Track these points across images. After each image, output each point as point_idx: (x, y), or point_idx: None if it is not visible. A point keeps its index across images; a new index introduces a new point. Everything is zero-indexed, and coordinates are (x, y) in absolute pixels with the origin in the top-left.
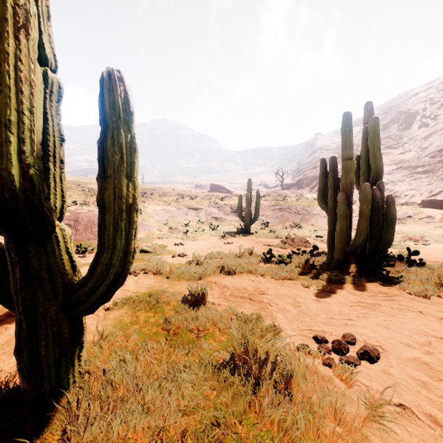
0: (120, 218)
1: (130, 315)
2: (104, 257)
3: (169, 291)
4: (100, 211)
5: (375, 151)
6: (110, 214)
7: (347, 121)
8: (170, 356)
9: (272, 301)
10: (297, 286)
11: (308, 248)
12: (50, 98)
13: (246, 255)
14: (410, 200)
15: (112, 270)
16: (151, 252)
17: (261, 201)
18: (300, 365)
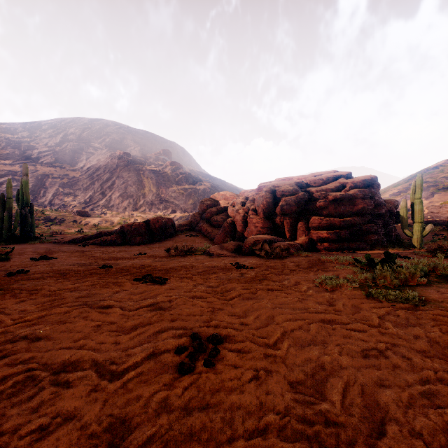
0: None
1: None
2: None
3: None
4: None
5: (26, 192)
6: None
7: (10, 183)
8: None
9: None
10: None
11: None
12: None
13: None
14: (73, 208)
15: None
16: None
17: None
18: None
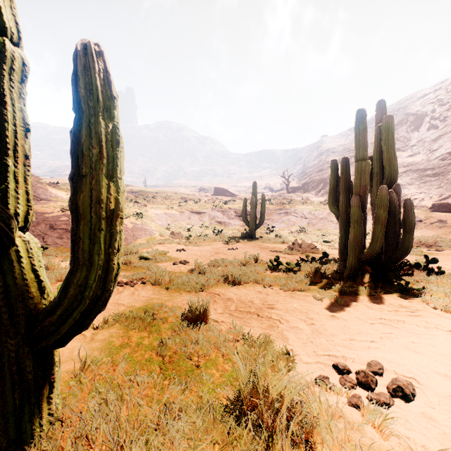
0: (98, 227)
1: (121, 336)
2: (77, 277)
3: (168, 305)
4: (73, 219)
5: (389, 152)
6: (85, 223)
7: (361, 119)
8: (164, 393)
9: (282, 317)
10: (308, 299)
11: (316, 254)
12: (10, 77)
13: (252, 263)
14: (419, 204)
15: (87, 294)
16: (151, 259)
17: (267, 205)
18: (321, 407)
